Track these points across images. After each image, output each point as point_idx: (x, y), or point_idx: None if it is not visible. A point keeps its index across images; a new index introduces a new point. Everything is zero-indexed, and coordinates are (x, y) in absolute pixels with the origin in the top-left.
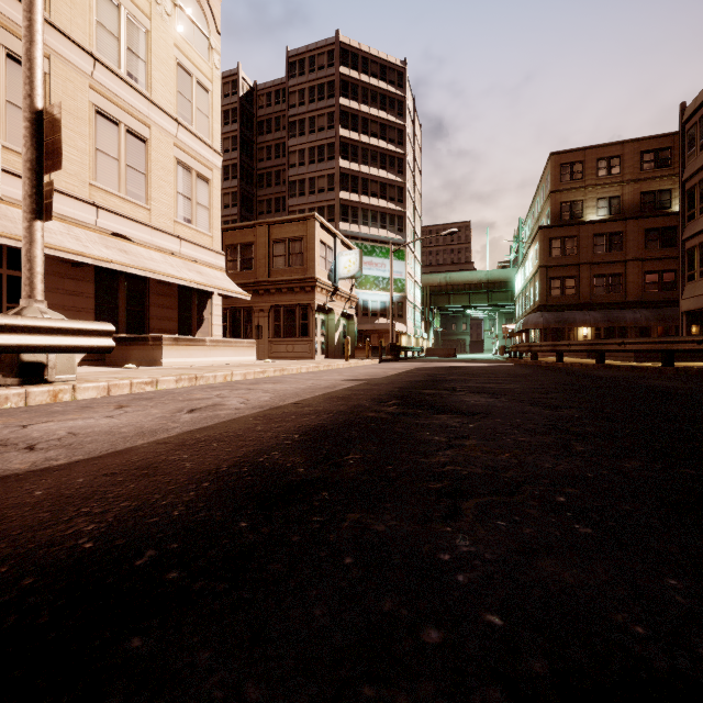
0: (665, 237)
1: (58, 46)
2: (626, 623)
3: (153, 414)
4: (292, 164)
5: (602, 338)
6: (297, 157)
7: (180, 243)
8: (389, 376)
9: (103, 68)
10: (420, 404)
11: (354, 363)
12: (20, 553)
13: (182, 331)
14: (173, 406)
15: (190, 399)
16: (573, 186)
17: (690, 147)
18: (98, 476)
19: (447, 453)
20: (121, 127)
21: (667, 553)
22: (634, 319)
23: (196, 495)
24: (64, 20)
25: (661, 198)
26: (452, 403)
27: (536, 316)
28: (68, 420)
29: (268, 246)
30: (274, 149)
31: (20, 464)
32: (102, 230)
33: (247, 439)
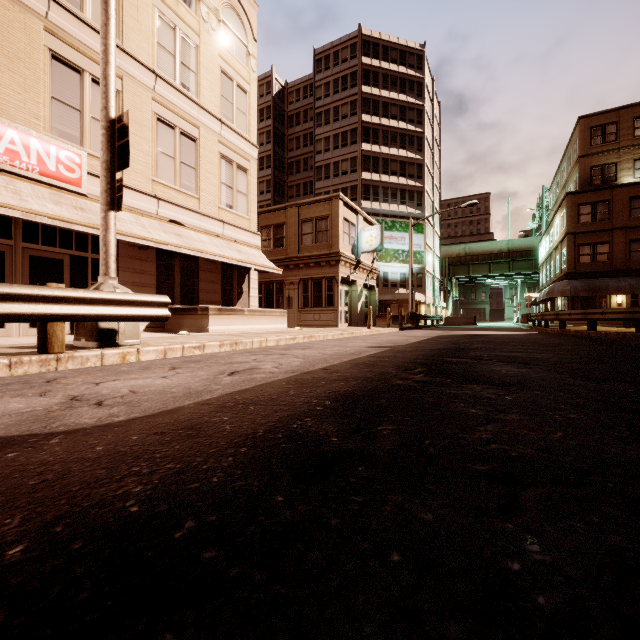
0: None
1: (129, 68)
2: None
3: (199, 376)
4: (318, 151)
5: None
6: (322, 144)
7: (223, 226)
8: (411, 343)
9: (163, 82)
10: (447, 373)
11: (376, 330)
12: (75, 511)
13: (225, 302)
14: (216, 369)
15: (231, 362)
16: (606, 148)
17: None
18: (149, 434)
19: (488, 428)
20: (176, 131)
21: None
22: None
23: (234, 461)
24: (133, 46)
25: None
26: (481, 373)
27: (563, 284)
28: (131, 379)
29: (297, 225)
30: (302, 139)
31: (89, 418)
32: (162, 218)
33: (281, 404)
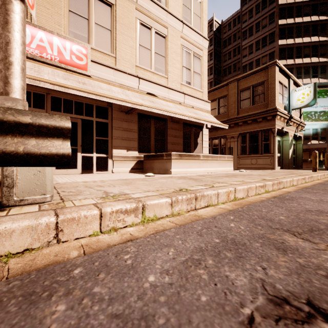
0: None
1: None
2: None
3: None
4: (244, 55)
5: None
6: (247, 50)
7: (184, 96)
8: None
9: None
10: None
11: (326, 174)
12: None
13: (185, 151)
14: None
15: None
16: None
17: None
18: None
19: None
20: (152, 30)
21: None
22: None
23: None
24: None
25: None
26: None
27: None
28: None
29: (237, 95)
30: (232, 53)
31: None
32: (141, 91)
33: None
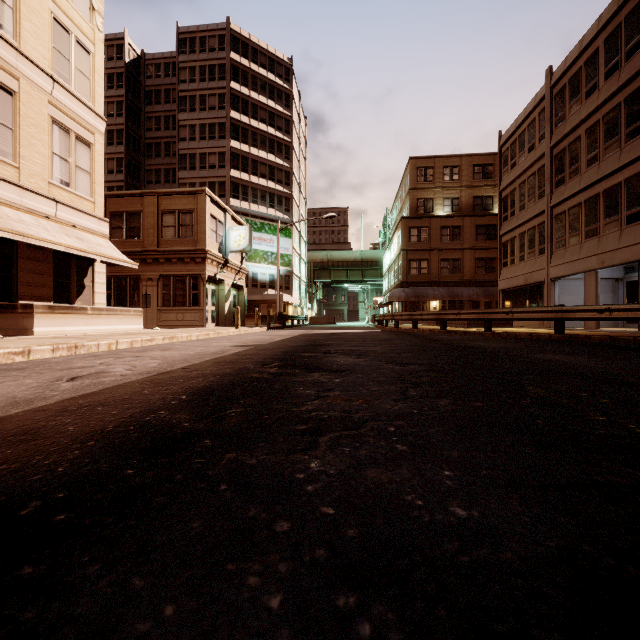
0: (489, 232)
1: None
2: (413, 500)
3: (27, 384)
4: (183, 137)
5: (445, 310)
6: (187, 132)
7: (56, 206)
8: (275, 342)
9: None
10: (298, 365)
11: (243, 330)
12: None
13: (59, 298)
14: (50, 376)
15: (70, 368)
16: (427, 186)
17: (504, 166)
18: None
19: (315, 402)
20: None
21: (449, 456)
22: (468, 294)
23: (81, 453)
24: None
25: (487, 202)
26: (325, 363)
27: (399, 291)
28: None
29: (157, 216)
30: (163, 121)
31: None
32: None
33: (134, 402)
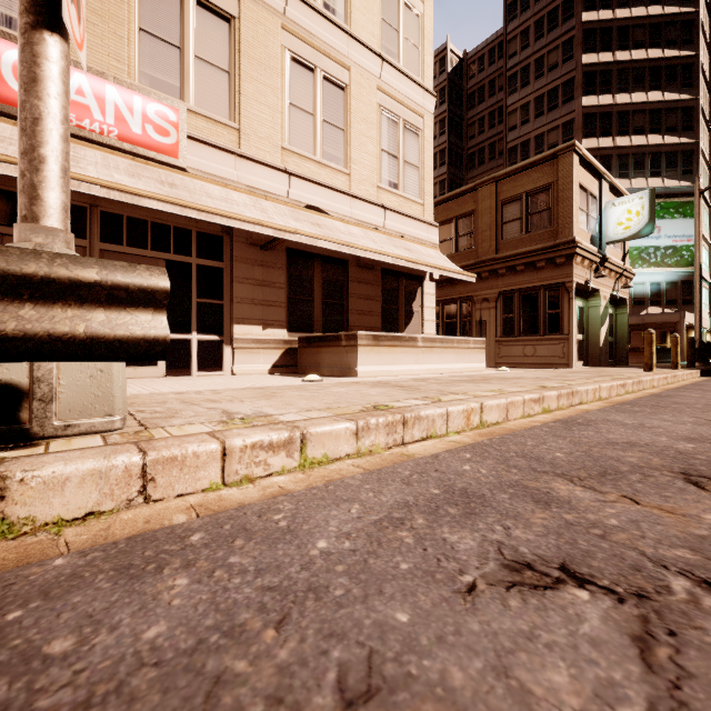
0: None
1: None
2: None
3: None
4: (512, 126)
5: None
6: (518, 116)
7: (384, 214)
8: None
9: (296, 1)
10: None
11: (670, 376)
12: None
13: (387, 328)
14: None
15: None
16: None
17: None
18: None
19: None
20: (316, 74)
21: None
22: None
23: None
24: None
25: None
26: None
27: None
28: None
29: (494, 211)
30: (487, 120)
31: None
32: (295, 202)
33: None
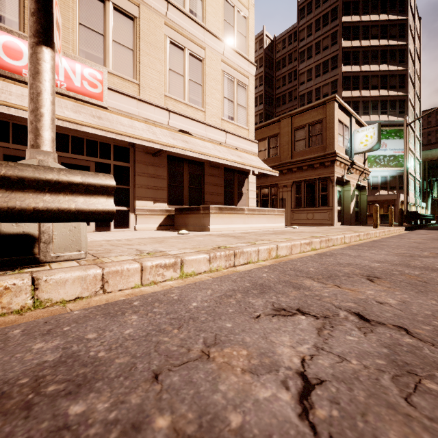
0: None
1: None
2: None
3: None
4: (302, 82)
5: None
6: (305, 76)
7: (225, 135)
8: None
9: (173, 8)
10: None
11: (386, 230)
12: None
13: (227, 203)
14: None
15: None
16: None
17: None
18: None
19: None
20: (185, 52)
21: None
22: None
23: None
24: None
25: None
26: None
27: None
28: None
29: (290, 134)
30: (287, 77)
31: None
32: (172, 128)
33: None
